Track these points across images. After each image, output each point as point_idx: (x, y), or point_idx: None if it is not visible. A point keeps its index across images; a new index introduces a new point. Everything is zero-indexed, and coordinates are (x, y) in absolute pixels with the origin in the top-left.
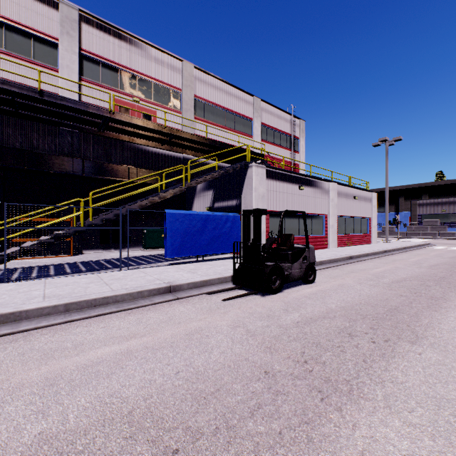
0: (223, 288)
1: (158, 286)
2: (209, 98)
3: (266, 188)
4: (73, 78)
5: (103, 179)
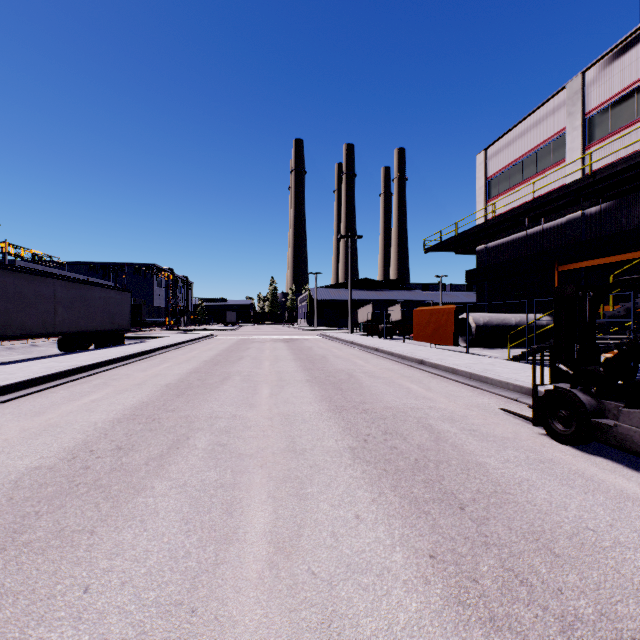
0: None
1: (521, 384)
2: None
3: None
4: None
5: None
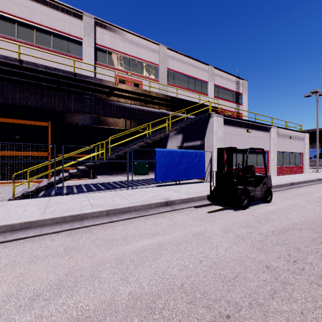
0: (203, 204)
1: (160, 201)
2: (177, 69)
3: (223, 132)
4: (91, 63)
5: (109, 129)
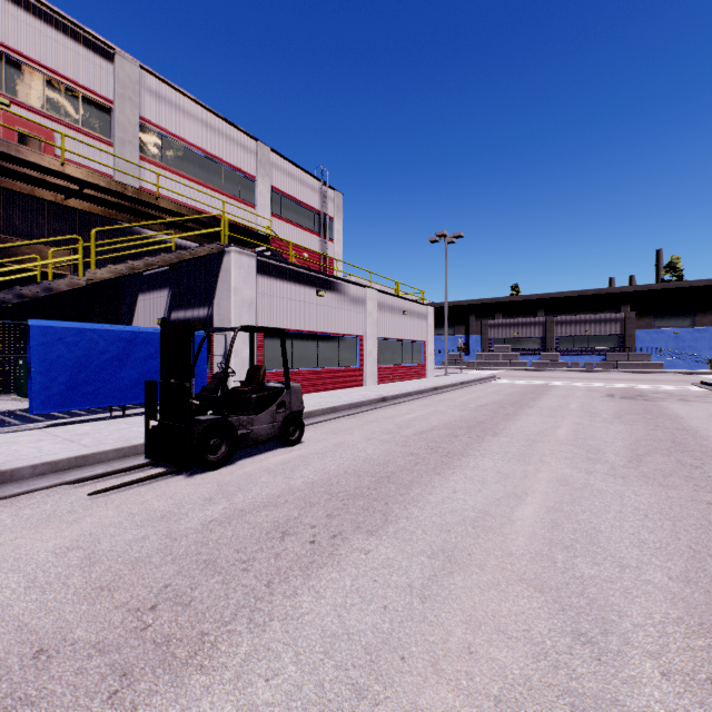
0: (120, 468)
1: None
2: (173, 129)
3: (258, 290)
4: None
5: None
